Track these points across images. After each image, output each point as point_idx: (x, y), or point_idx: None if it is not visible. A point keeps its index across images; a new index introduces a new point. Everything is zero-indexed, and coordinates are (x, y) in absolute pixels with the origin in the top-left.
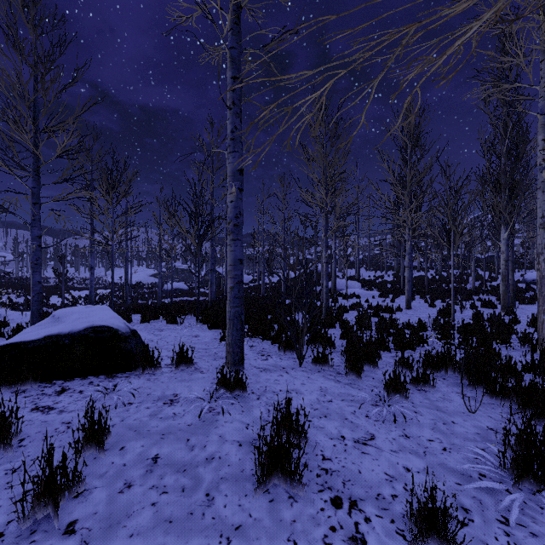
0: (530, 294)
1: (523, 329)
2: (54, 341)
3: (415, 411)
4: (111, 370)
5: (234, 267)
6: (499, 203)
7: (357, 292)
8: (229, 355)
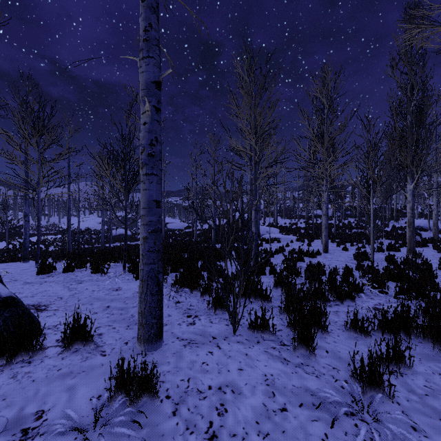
0: (417, 238)
1: (437, 272)
2: None
3: (413, 426)
4: None
5: (148, 211)
6: (407, 157)
7: (277, 237)
8: (141, 328)
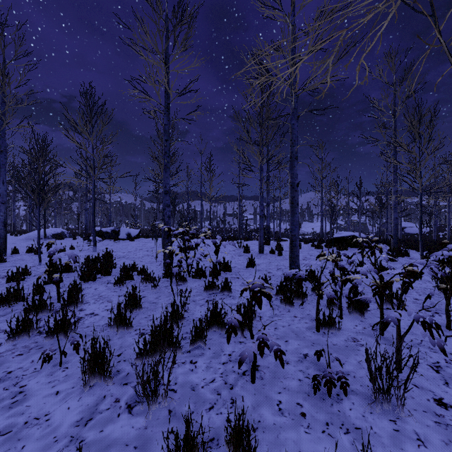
0: None
1: None
2: (343, 237)
3: None
4: (355, 247)
5: (394, 220)
6: None
7: None
8: (392, 246)
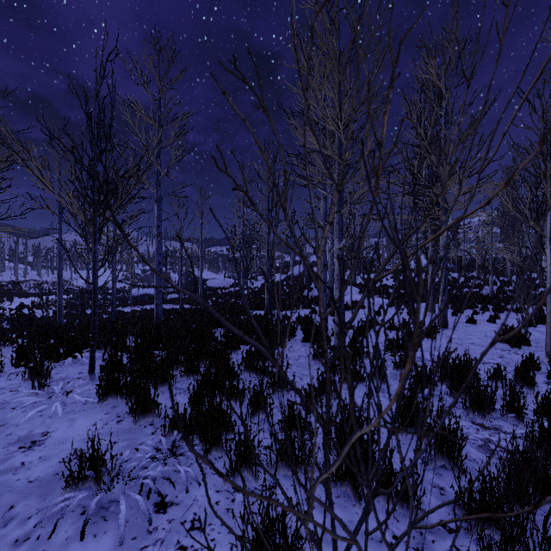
0: None
1: None
2: None
3: None
4: None
5: None
6: None
7: (358, 300)
8: None
